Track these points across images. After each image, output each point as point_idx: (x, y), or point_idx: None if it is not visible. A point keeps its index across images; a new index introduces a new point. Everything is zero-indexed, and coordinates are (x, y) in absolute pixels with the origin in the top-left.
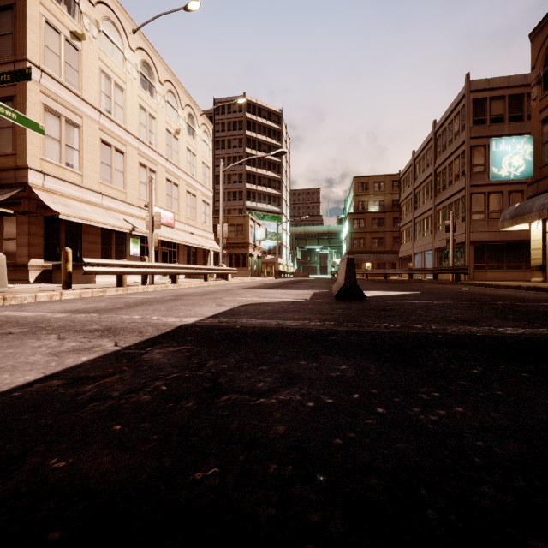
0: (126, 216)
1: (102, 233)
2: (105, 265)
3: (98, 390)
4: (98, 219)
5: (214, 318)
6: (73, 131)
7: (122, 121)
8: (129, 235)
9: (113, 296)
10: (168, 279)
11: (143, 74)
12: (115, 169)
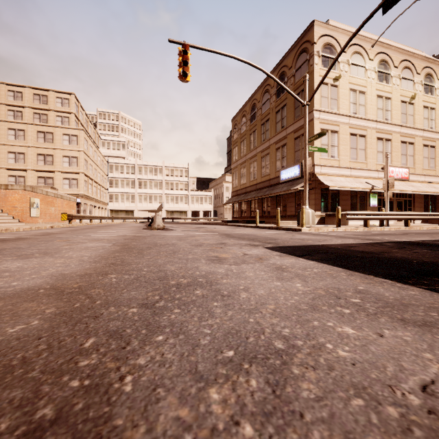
0: (366, 179)
1: (350, 193)
2: (357, 214)
3: (371, 245)
4: (348, 185)
5: (420, 241)
6: (334, 136)
7: (364, 114)
8: (369, 192)
9: (362, 231)
10: (402, 224)
11: (379, 71)
12: (358, 149)
